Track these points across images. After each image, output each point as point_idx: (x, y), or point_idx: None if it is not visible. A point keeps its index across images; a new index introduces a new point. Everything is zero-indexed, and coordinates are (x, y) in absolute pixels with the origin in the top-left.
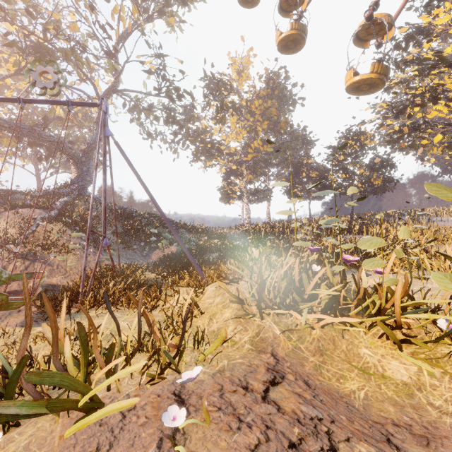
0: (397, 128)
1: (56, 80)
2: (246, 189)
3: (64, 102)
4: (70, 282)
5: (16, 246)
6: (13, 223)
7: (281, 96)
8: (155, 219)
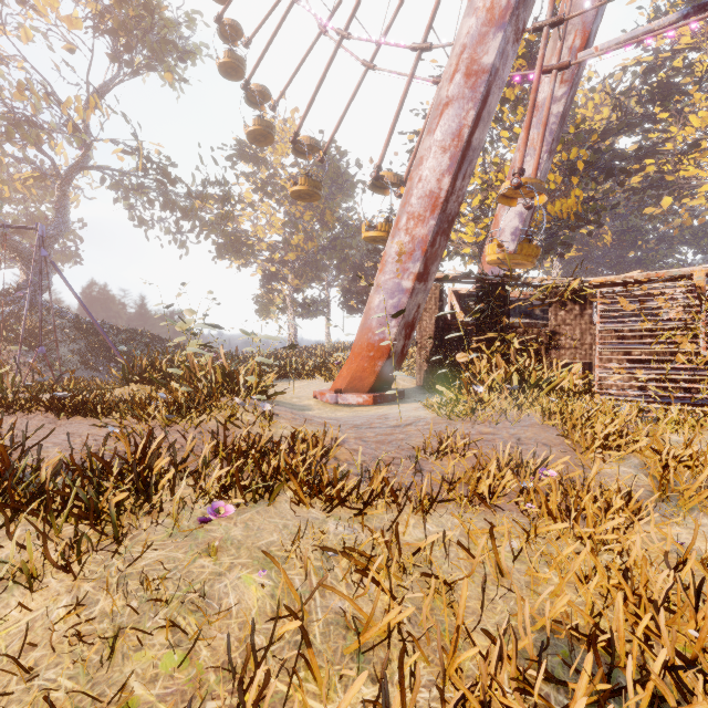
0: None
1: None
2: (290, 299)
3: (0, 226)
4: None
5: None
6: None
7: (335, 177)
8: (135, 336)
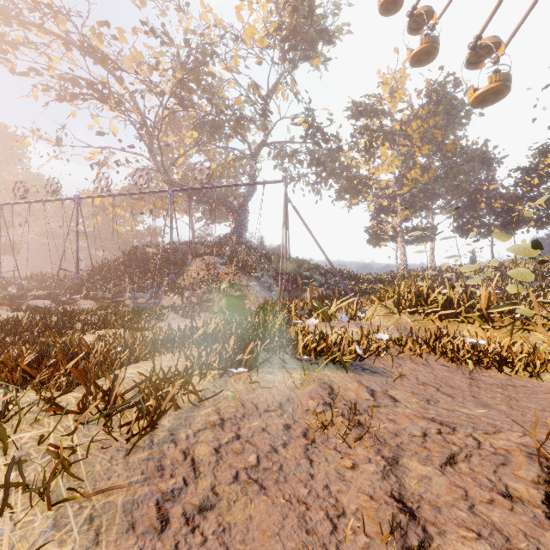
0: None
1: (256, 169)
2: (400, 228)
3: (261, 183)
4: (254, 308)
5: (211, 284)
6: (202, 267)
7: (449, 109)
8: (304, 263)
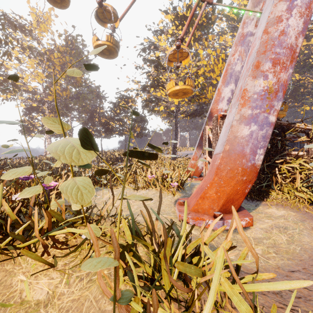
0: (145, 98)
1: None
2: None
3: None
4: None
5: None
6: None
7: (79, 57)
8: None
